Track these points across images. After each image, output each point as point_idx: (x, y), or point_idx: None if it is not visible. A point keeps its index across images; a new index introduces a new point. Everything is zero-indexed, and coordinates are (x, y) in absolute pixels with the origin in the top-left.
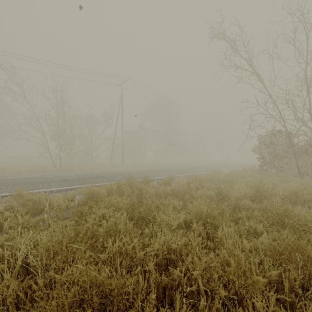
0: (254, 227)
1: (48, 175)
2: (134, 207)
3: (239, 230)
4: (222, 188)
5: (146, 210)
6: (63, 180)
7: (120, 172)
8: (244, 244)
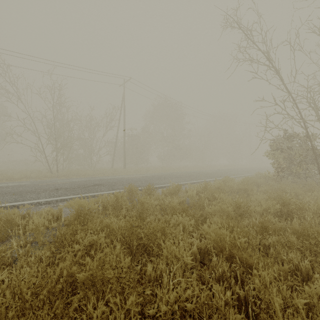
0: (295, 262)
1: (41, 183)
2: (132, 231)
3: (279, 271)
4: (240, 202)
5: (149, 235)
6: (56, 188)
7: (121, 178)
8: (295, 299)
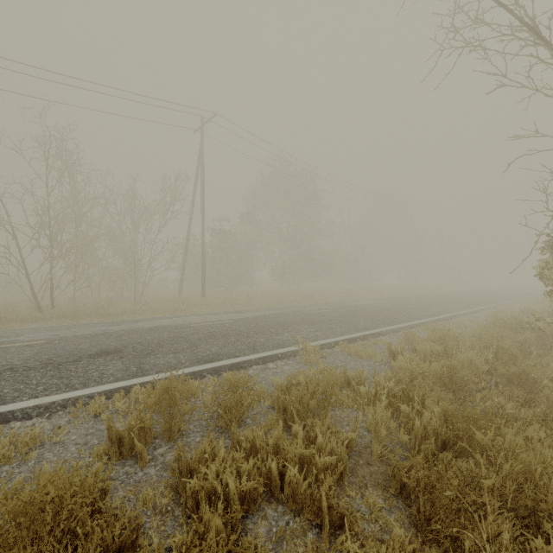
0: None
1: None
2: None
3: None
4: None
5: None
6: None
7: (180, 327)
8: None
